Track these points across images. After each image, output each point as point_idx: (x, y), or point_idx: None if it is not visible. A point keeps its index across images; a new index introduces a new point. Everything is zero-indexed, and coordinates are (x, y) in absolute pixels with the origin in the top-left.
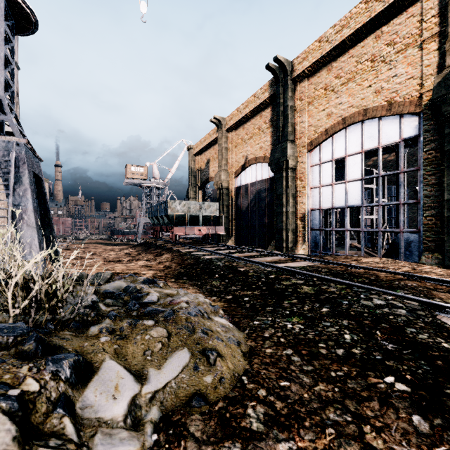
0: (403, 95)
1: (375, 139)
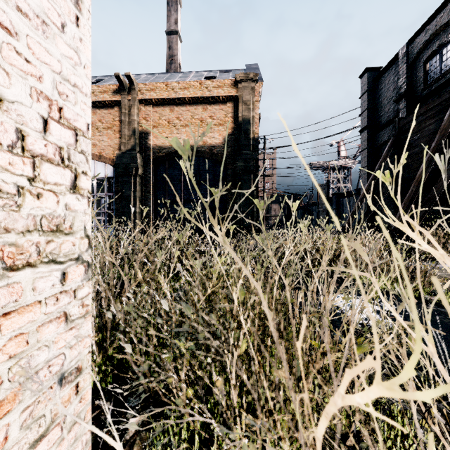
0: (106, 153)
1: (93, 172)
